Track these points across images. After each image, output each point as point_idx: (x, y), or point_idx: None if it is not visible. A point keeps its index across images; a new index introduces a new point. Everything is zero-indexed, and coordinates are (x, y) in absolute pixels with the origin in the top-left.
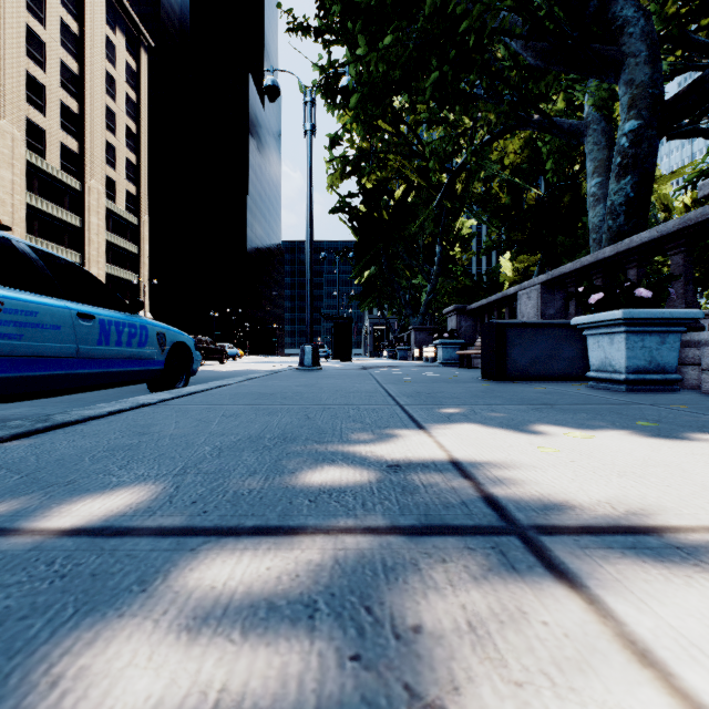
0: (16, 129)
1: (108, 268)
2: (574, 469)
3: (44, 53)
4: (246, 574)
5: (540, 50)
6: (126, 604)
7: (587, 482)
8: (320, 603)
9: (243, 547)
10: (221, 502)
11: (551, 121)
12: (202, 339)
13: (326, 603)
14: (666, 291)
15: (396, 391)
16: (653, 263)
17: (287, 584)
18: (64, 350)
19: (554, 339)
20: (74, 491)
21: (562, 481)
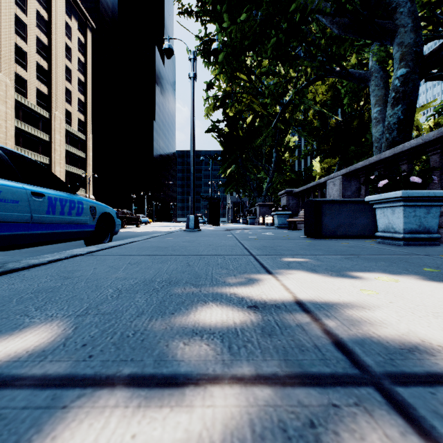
0: (8, 79)
1: (66, 167)
2: (395, 309)
3: (26, 32)
4: None
5: (341, 24)
6: None
7: (412, 323)
8: None
9: (114, 404)
10: (107, 345)
11: (347, 71)
12: (124, 211)
13: None
14: (430, 178)
15: (249, 245)
16: None
17: None
18: (21, 217)
19: (352, 211)
20: None
21: (391, 322)
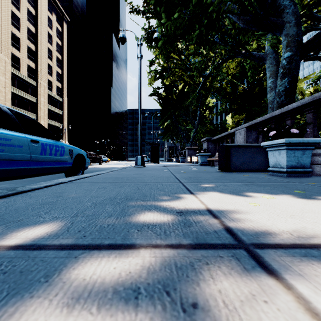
0: (6, 58)
1: (48, 121)
2: (268, 213)
3: (19, 23)
4: (102, 271)
5: (245, 20)
6: (36, 289)
7: (276, 220)
8: (141, 289)
9: (102, 256)
10: (93, 231)
11: (250, 53)
12: (91, 153)
13: (144, 289)
14: (305, 130)
15: (179, 176)
16: (296, 118)
17: (124, 277)
18: (24, 157)
19: (252, 152)
20: (20, 225)
21: (263, 220)
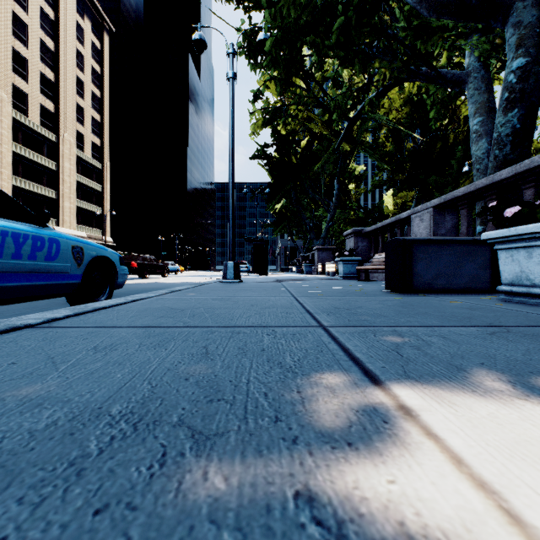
0: (3, 92)
1: (78, 202)
2: None
3: (27, 34)
4: None
5: (433, 1)
6: None
7: None
8: None
9: None
10: None
11: (436, 71)
12: (147, 257)
13: None
14: None
15: (312, 306)
16: None
17: None
18: None
19: (457, 254)
20: None
21: None
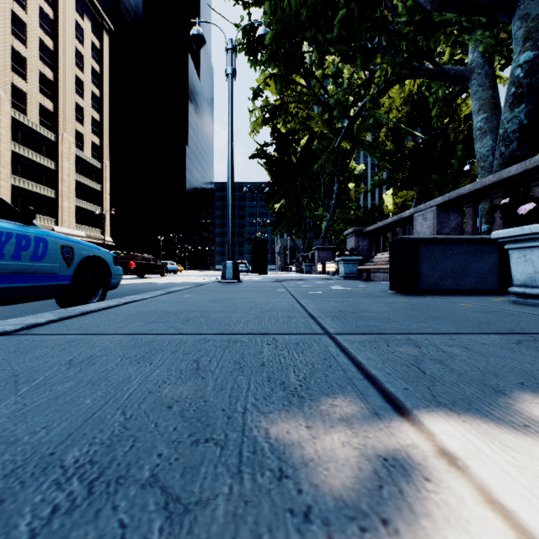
0: (2, 91)
1: (77, 202)
2: None
3: (26, 33)
4: None
5: None
6: None
7: None
8: None
9: None
10: None
11: (439, 67)
12: (145, 257)
13: None
14: None
15: (315, 309)
16: None
17: None
18: None
19: (464, 254)
20: None
21: None
